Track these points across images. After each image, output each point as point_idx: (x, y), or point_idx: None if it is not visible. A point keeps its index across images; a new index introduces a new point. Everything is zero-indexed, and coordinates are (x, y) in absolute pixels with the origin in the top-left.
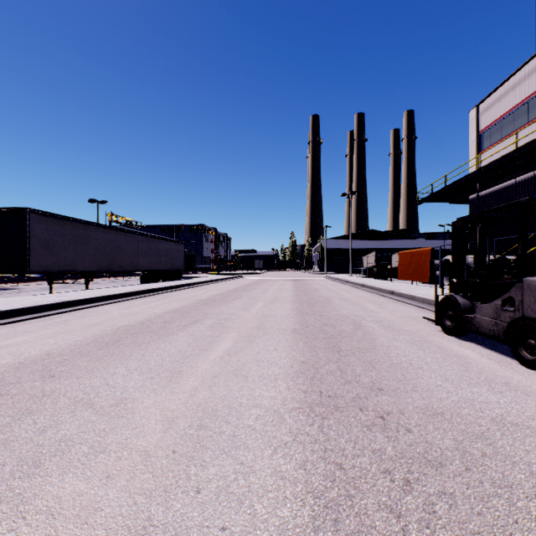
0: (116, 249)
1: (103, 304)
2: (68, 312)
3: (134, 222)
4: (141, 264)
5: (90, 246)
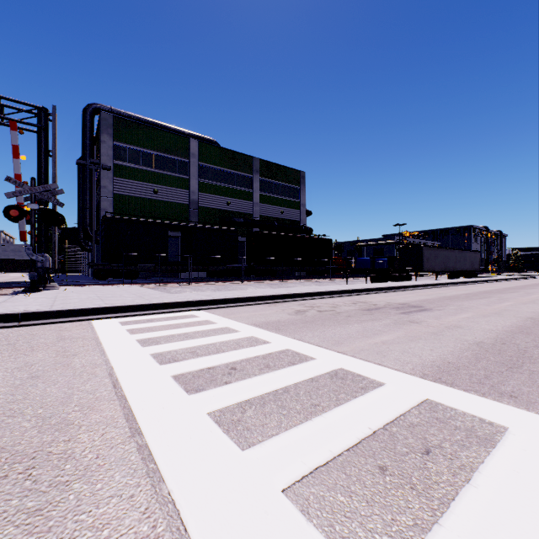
0: (447, 259)
1: (471, 284)
2: (466, 285)
3: (418, 234)
4: (456, 267)
5: (438, 259)
